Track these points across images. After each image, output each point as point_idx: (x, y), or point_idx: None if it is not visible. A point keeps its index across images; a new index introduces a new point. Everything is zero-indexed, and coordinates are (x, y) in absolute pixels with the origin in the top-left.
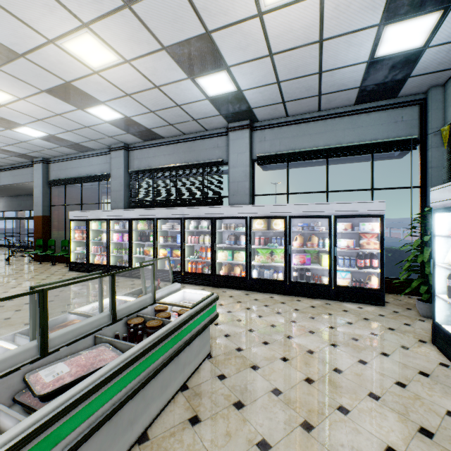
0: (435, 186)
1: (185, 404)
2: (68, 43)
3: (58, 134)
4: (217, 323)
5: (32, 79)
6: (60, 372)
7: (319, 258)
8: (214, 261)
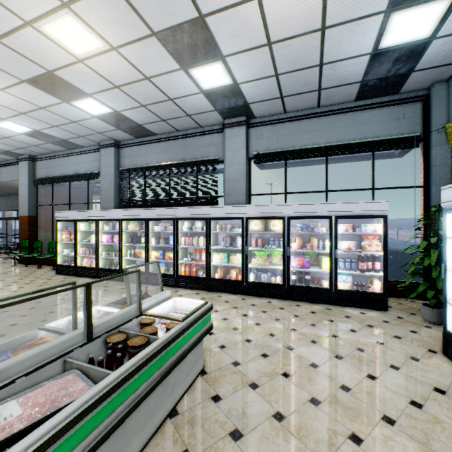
0: (438, 185)
1: (174, 434)
2: (47, 26)
3: (43, 129)
4: (211, 333)
5: (10, 68)
6: (8, 416)
7: (319, 260)
8: (209, 263)
